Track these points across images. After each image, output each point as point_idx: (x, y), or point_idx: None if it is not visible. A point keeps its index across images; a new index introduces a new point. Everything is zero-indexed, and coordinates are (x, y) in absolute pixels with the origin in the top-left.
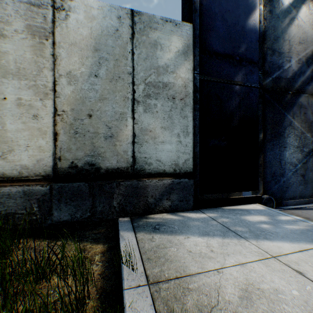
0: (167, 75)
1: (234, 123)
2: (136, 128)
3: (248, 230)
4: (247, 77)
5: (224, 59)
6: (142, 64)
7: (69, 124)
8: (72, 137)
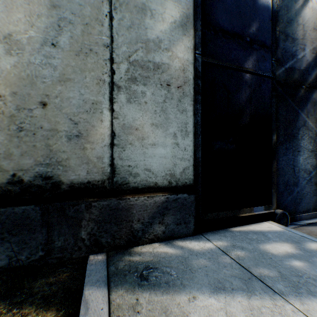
0: (159, 53)
1: (243, 121)
2: (115, 124)
3: (278, 273)
4: (259, 64)
5: (232, 39)
6: (125, 34)
7: (8, 116)
8: (13, 136)
